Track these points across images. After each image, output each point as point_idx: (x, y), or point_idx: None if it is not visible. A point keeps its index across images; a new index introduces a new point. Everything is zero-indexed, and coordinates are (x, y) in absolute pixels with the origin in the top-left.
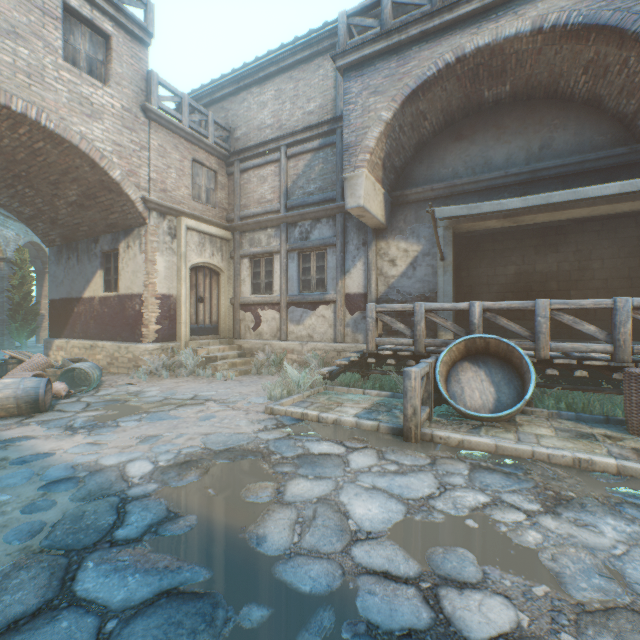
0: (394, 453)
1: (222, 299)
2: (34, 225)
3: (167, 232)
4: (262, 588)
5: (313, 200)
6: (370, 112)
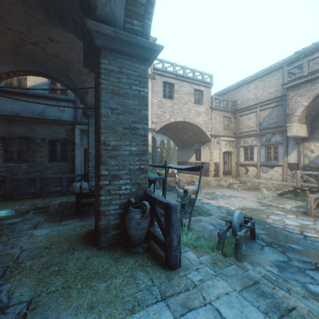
0: (301, 217)
1: (232, 162)
2: (174, 141)
3: (216, 142)
4: (268, 224)
5: (272, 126)
6: (298, 103)
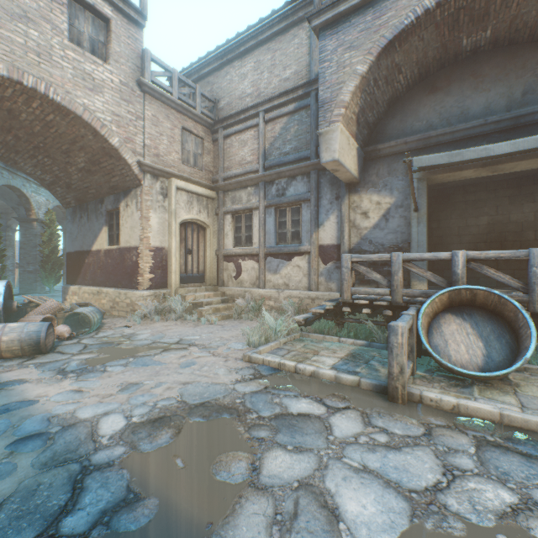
0: (381, 417)
1: (208, 251)
2: (54, 190)
3: (159, 192)
4: None
5: (289, 159)
6: (345, 67)
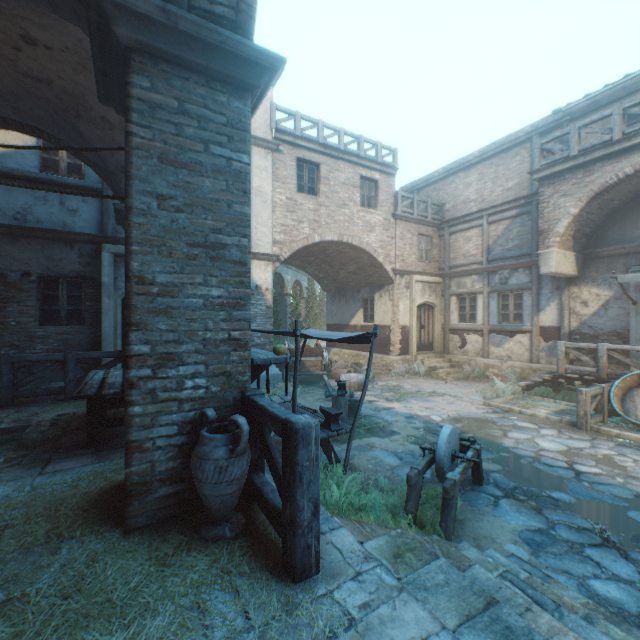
0: (568, 432)
1: (435, 325)
2: (321, 281)
3: (404, 286)
4: (505, 451)
5: (510, 255)
6: (559, 208)
